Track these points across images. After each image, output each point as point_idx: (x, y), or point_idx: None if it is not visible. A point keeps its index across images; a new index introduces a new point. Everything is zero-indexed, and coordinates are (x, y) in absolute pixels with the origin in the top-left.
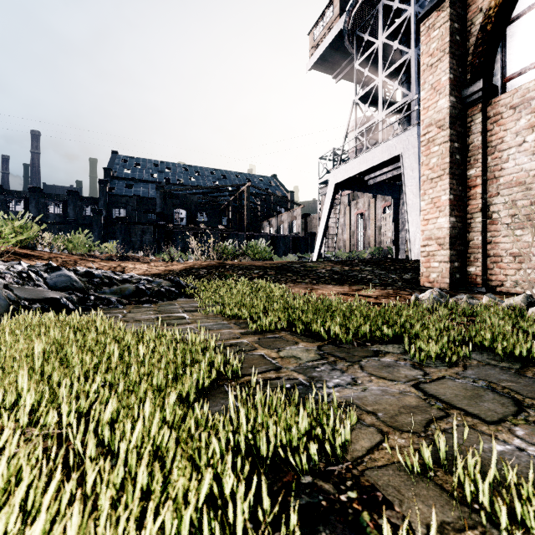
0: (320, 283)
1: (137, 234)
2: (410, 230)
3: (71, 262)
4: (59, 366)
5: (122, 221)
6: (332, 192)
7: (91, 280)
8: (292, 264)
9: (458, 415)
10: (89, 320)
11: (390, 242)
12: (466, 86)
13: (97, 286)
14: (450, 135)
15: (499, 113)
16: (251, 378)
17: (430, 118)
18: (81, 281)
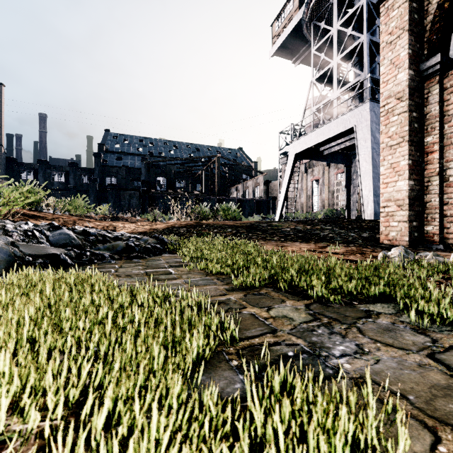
0: (288, 241)
1: (126, 198)
2: (364, 193)
3: (71, 221)
4: (52, 331)
5: (113, 187)
6: (292, 161)
7: (87, 238)
8: (260, 224)
9: None
10: (85, 276)
11: (342, 204)
12: (424, 60)
13: (92, 243)
14: (409, 106)
15: None
16: (248, 342)
17: (390, 90)
18: (78, 238)
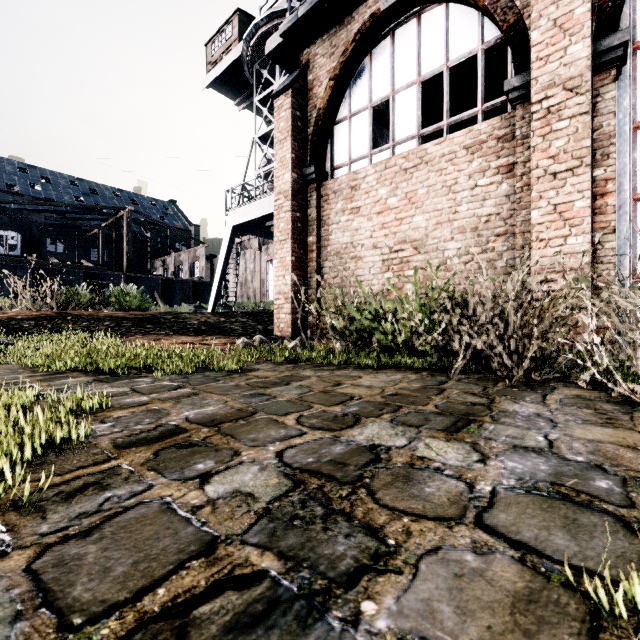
0: (176, 335)
1: None
2: None
3: None
4: None
5: None
6: (229, 235)
7: None
8: (165, 315)
9: (132, 394)
10: None
11: None
12: (308, 166)
13: None
14: (292, 206)
15: (328, 194)
16: None
17: (280, 187)
18: None
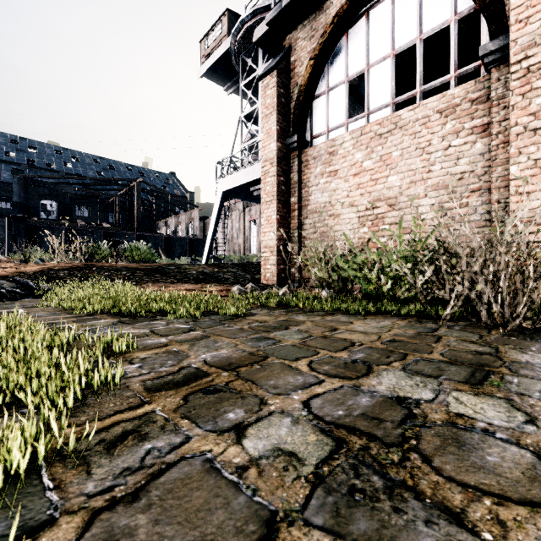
0: (179, 282)
1: None
2: None
3: None
4: None
5: None
6: (220, 199)
7: None
8: (169, 266)
9: (152, 336)
10: None
11: None
12: (290, 136)
13: None
14: (277, 171)
15: (308, 160)
16: None
17: (266, 155)
18: None
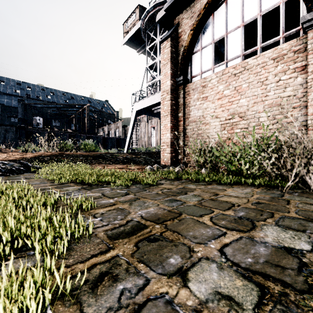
0: (113, 164)
1: (1, 132)
2: None
3: None
4: None
5: None
6: (134, 115)
7: None
8: (106, 154)
9: (104, 198)
10: None
11: None
12: (178, 77)
13: None
14: (170, 97)
15: (189, 91)
16: None
17: (164, 88)
18: None
